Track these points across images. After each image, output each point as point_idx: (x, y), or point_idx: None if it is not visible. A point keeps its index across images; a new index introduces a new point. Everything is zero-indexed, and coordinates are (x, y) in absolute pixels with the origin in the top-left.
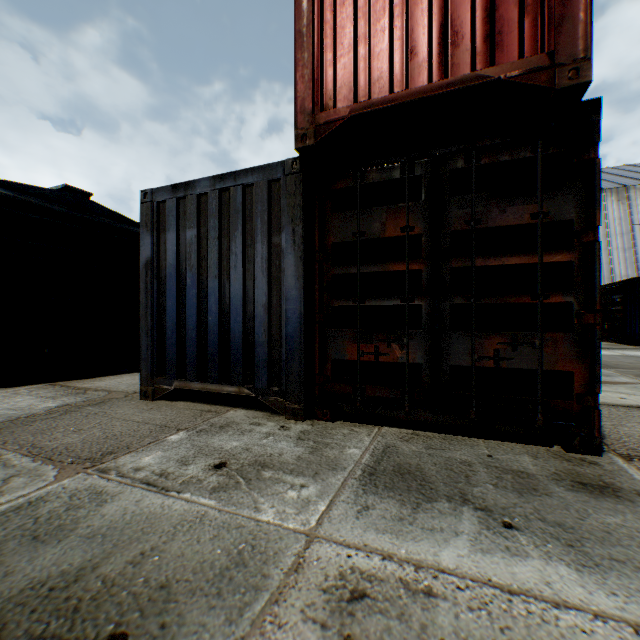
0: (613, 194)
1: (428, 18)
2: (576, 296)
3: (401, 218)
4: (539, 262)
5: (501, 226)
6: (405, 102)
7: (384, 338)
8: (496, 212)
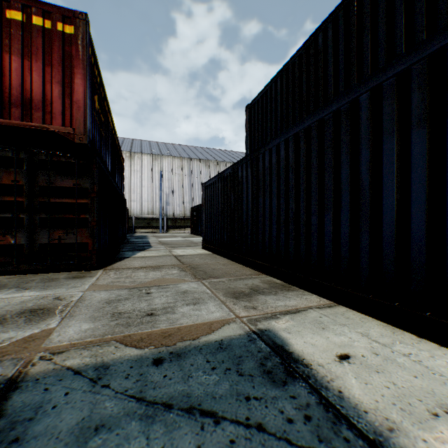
0: (204, 162)
1: (23, 93)
2: (90, 215)
3: (13, 176)
4: (77, 202)
5: (63, 186)
6: (10, 125)
7: (3, 233)
8: (61, 180)
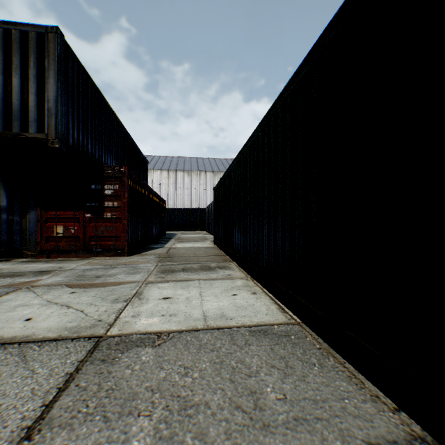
0: (187, 173)
1: None
2: None
3: None
4: None
5: None
6: None
7: None
8: None
